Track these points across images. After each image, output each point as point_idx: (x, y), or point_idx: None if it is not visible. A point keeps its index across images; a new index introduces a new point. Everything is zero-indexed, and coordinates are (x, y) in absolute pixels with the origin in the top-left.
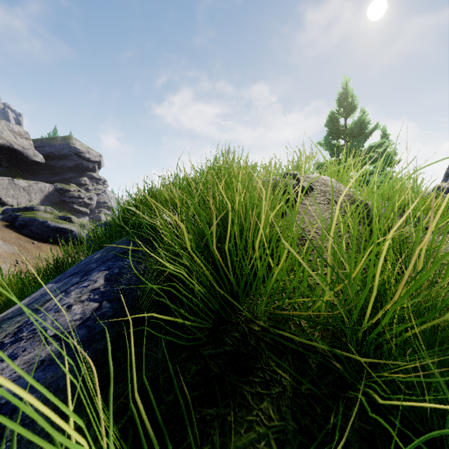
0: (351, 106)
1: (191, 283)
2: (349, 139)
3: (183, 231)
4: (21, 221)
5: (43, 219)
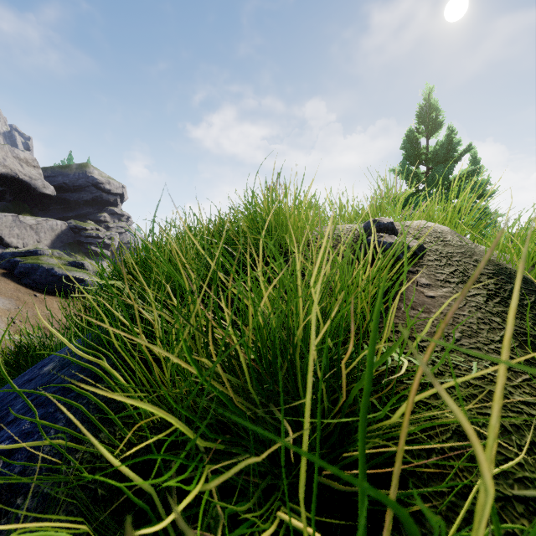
0: (435, 122)
1: None
2: (432, 165)
3: None
4: (21, 268)
5: (49, 265)
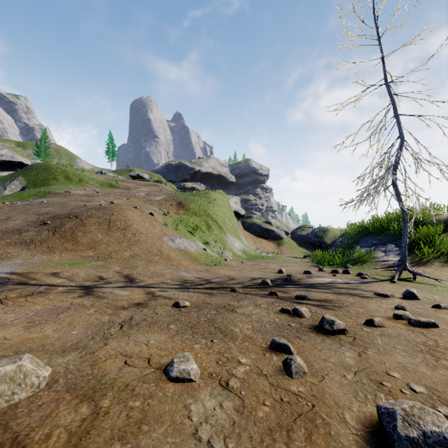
0: None
1: (419, 246)
2: None
3: (420, 237)
4: (248, 225)
5: (259, 223)
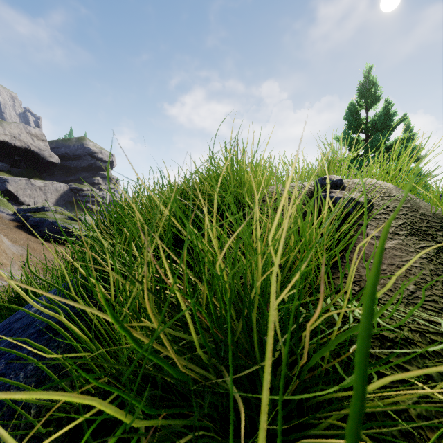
0: (373, 96)
1: None
2: (371, 133)
3: None
4: (31, 221)
5: (53, 219)
